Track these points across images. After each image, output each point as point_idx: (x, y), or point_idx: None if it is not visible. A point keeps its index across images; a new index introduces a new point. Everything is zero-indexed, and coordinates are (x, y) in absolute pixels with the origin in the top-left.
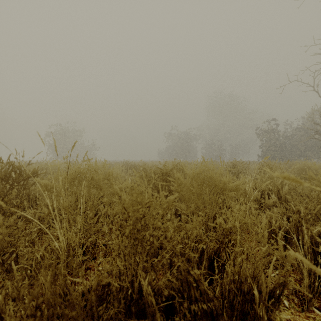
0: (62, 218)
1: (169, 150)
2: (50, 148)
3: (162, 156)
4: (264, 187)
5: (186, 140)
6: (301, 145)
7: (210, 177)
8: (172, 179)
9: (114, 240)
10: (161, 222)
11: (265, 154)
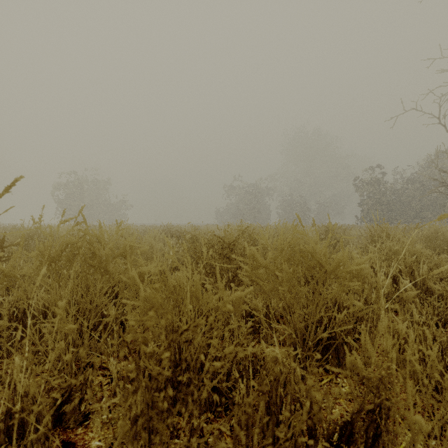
0: (38, 329)
1: (231, 210)
2: (60, 206)
3: (222, 217)
4: (397, 269)
5: (255, 195)
6: (416, 202)
7: (310, 253)
8: (240, 257)
9: (96, 431)
10: (221, 339)
11: (366, 215)
